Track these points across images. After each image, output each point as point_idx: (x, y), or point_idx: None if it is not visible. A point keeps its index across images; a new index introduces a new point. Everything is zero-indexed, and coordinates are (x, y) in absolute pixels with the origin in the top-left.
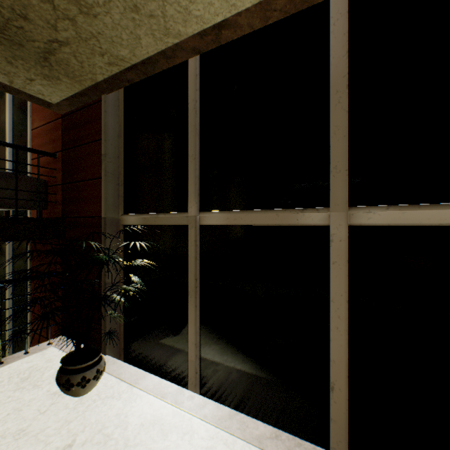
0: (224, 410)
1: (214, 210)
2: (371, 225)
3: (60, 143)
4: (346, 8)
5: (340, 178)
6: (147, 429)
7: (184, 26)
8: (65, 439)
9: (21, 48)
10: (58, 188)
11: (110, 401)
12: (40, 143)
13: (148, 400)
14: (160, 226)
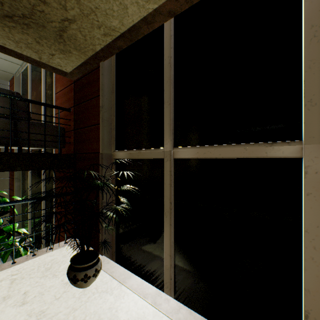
0: (196, 317)
1: (185, 146)
2: None
3: (73, 101)
4: None
5: (316, 111)
6: None
7: None
8: None
9: (44, 29)
10: (71, 133)
11: (105, 295)
12: (60, 102)
13: (133, 298)
14: (142, 159)
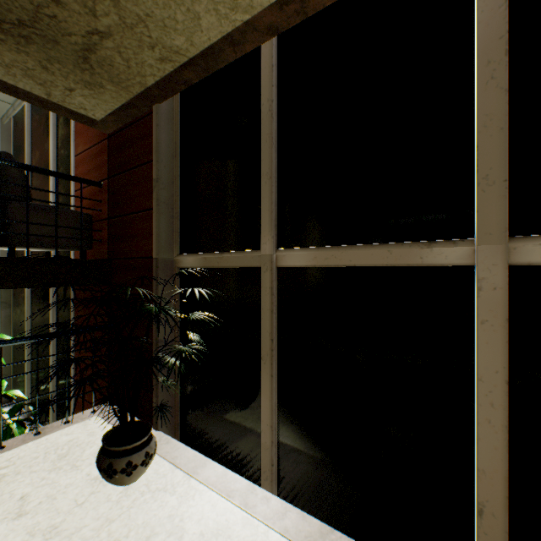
0: (312, 524)
1: (296, 247)
2: None
3: (106, 169)
4: None
5: (494, 194)
6: None
7: None
8: None
9: (56, 47)
10: (103, 224)
11: (162, 495)
12: (84, 170)
13: (209, 498)
14: (225, 269)
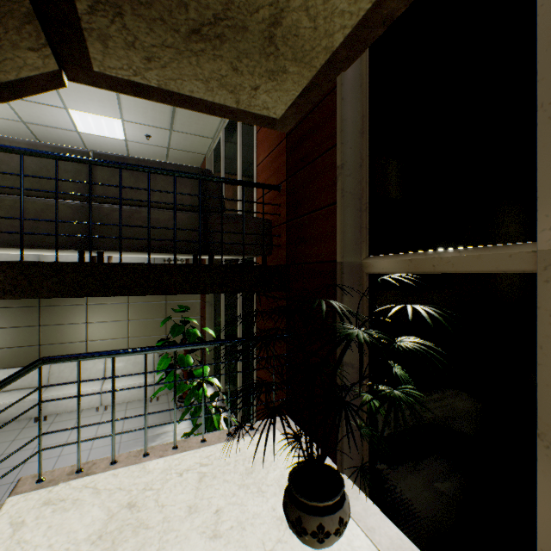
0: None
1: None
2: None
3: (284, 171)
4: None
5: None
6: None
7: None
8: None
9: (244, 36)
10: (281, 228)
11: None
12: (264, 178)
13: None
14: (445, 275)
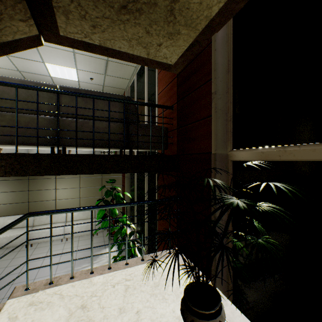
0: None
1: None
2: None
3: (175, 97)
4: None
5: None
6: None
7: None
8: None
9: (155, 9)
10: (173, 132)
11: None
12: (162, 102)
13: None
14: (288, 162)
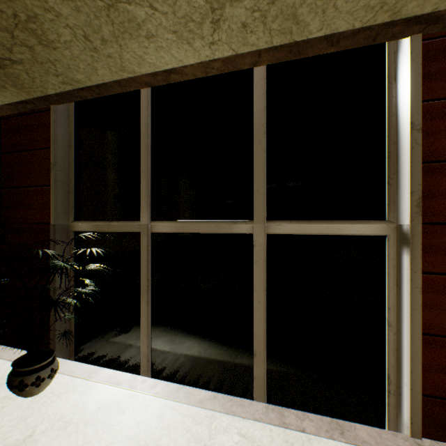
0: (173, 386)
1: (164, 220)
2: (281, 234)
3: None
4: (264, 76)
5: (260, 200)
6: (105, 411)
7: (139, 67)
8: (24, 432)
9: None
10: None
11: (66, 395)
12: None
13: (103, 389)
14: (113, 233)
